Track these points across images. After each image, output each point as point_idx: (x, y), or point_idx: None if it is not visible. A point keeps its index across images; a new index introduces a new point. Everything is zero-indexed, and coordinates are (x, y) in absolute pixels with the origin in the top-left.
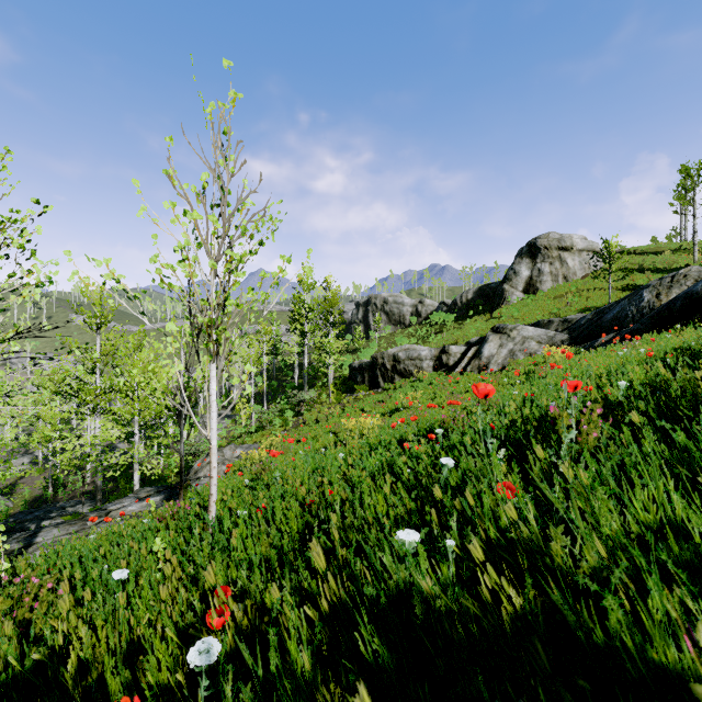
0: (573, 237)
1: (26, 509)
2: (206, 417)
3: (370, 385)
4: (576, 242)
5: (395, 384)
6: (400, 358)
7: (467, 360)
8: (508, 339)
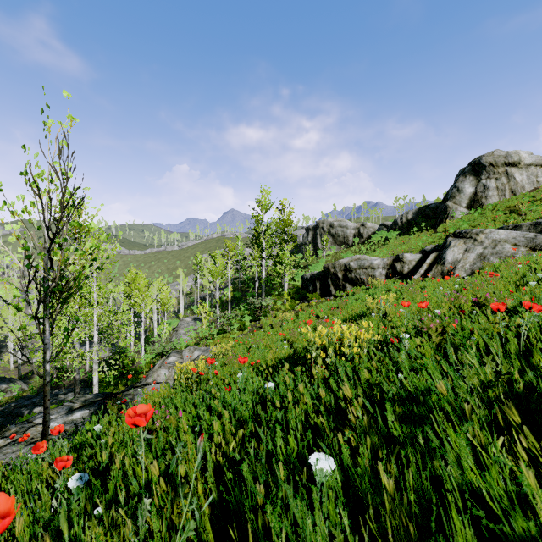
0: (519, 153)
1: (35, 393)
2: (184, 320)
3: (321, 293)
4: (523, 157)
5: (347, 292)
6: (352, 267)
7: (426, 266)
8: (475, 243)
